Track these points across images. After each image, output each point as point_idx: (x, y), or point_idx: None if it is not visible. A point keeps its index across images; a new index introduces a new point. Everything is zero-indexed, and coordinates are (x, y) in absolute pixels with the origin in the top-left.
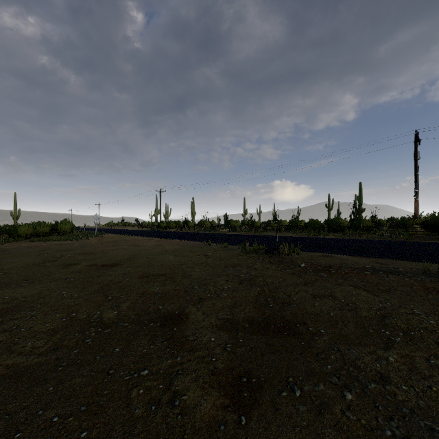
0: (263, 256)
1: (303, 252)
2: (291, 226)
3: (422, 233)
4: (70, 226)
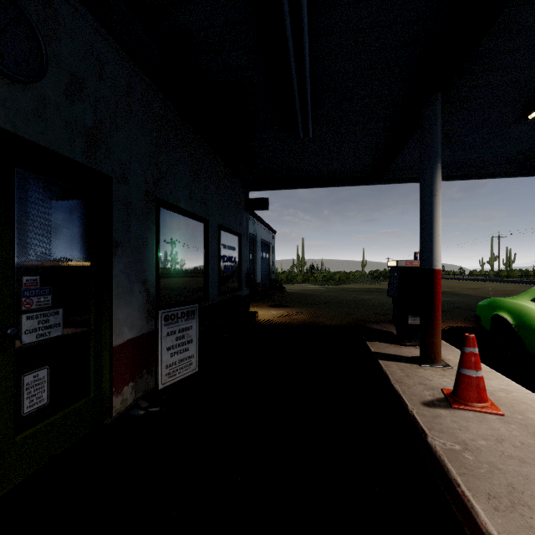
0: None
1: None
2: None
3: None
4: None
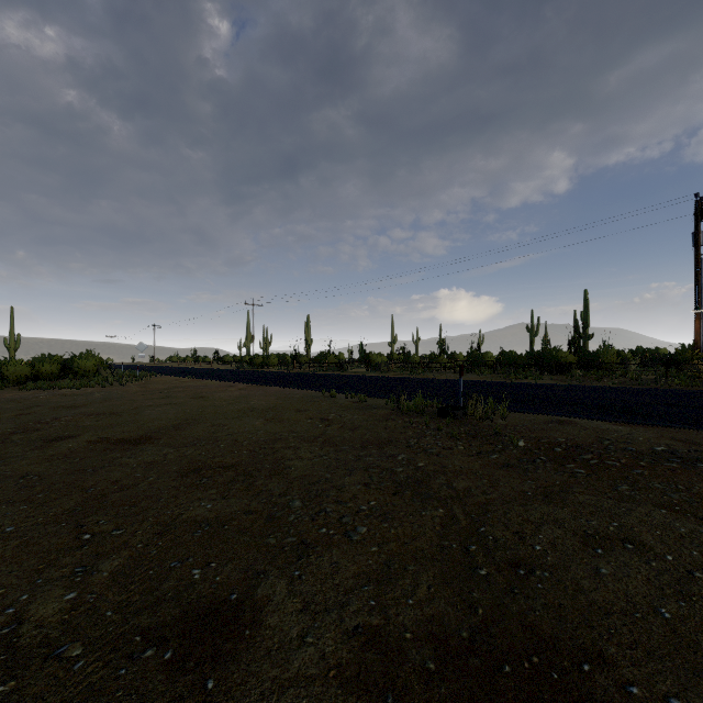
0: (434, 421)
1: (511, 413)
2: (473, 363)
3: None
4: (96, 363)
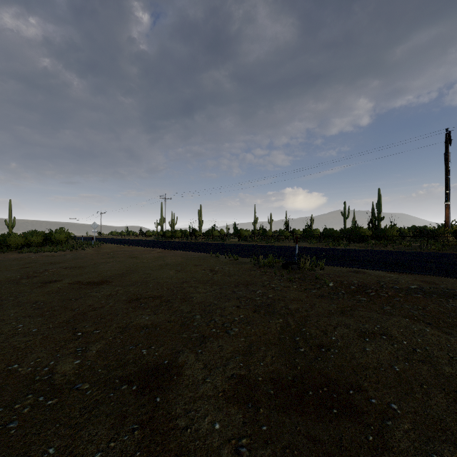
0: (280, 271)
1: (327, 267)
2: (306, 236)
3: (455, 243)
4: (66, 236)
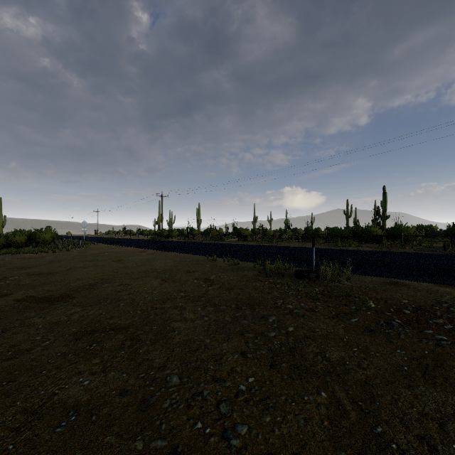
0: (293, 282)
1: (351, 275)
2: (311, 235)
3: None
4: (52, 235)
